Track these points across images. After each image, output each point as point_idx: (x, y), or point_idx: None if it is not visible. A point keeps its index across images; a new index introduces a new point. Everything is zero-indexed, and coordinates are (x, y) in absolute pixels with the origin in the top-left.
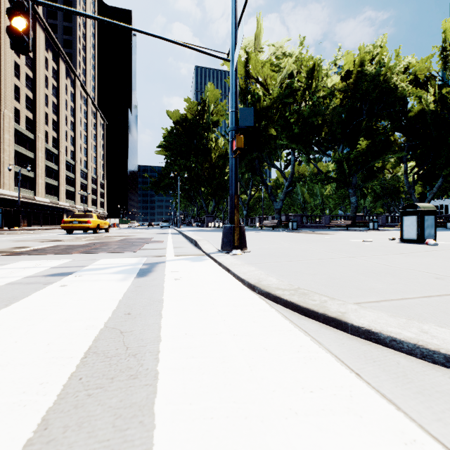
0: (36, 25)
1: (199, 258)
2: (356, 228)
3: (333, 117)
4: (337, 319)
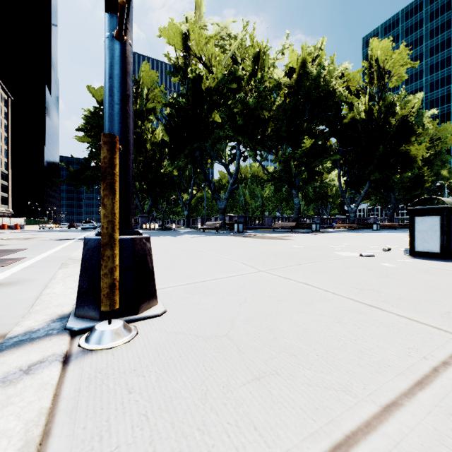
0: None
1: None
2: (299, 230)
3: (278, 114)
4: None
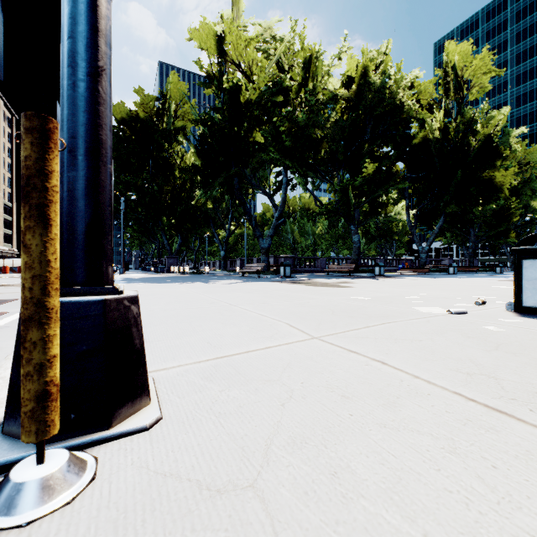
0: None
1: None
2: (360, 274)
3: (334, 133)
4: None
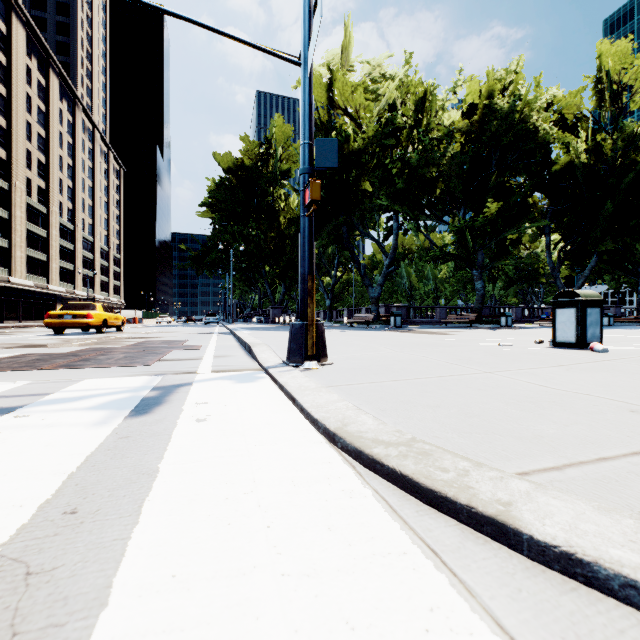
0: (11, 17)
1: (250, 376)
2: (482, 325)
3: (452, 169)
4: (497, 521)
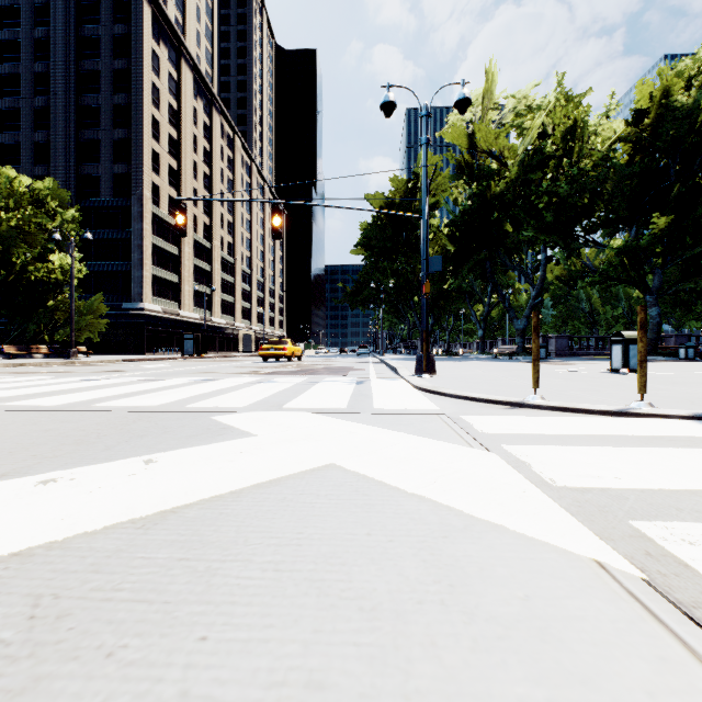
0: (212, 111)
1: (395, 379)
2: (655, 358)
3: (615, 187)
4: (437, 391)
